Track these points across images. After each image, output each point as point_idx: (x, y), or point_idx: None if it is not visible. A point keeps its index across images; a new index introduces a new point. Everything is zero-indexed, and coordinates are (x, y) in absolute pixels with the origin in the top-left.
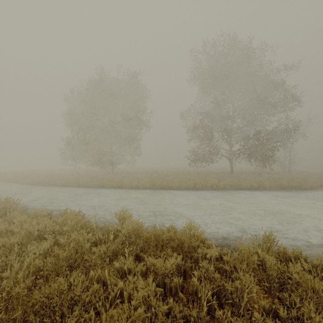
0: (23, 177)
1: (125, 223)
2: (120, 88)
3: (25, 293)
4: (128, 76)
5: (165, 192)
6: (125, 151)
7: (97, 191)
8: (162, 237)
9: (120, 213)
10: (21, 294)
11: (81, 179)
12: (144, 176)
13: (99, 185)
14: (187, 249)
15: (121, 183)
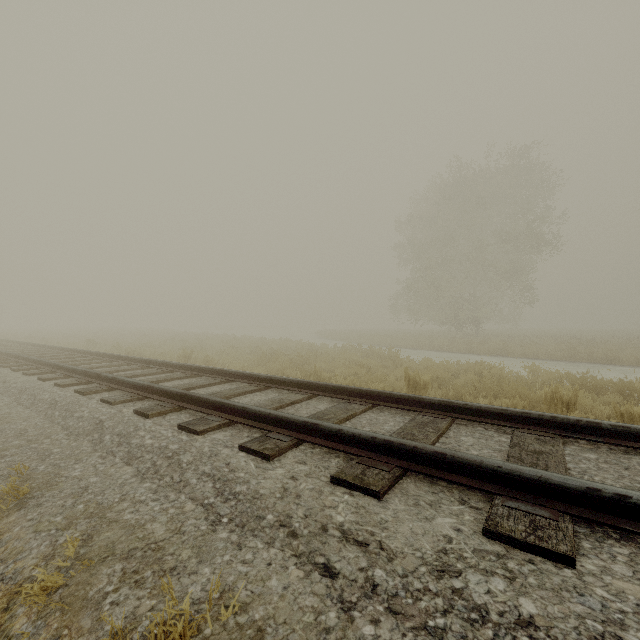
0: (357, 336)
1: (542, 374)
2: (494, 184)
3: (489, 382)
4: (509, 159)
5: (601, 367)
6: (501, 296)
7: (467, 357)
8: (597, 382)
9: (532, 367)
10: (471, 395)
11: (435, 341)
12: (546, 342)
13: (466, 350)
14: (635, 400)
15: (504, 349)
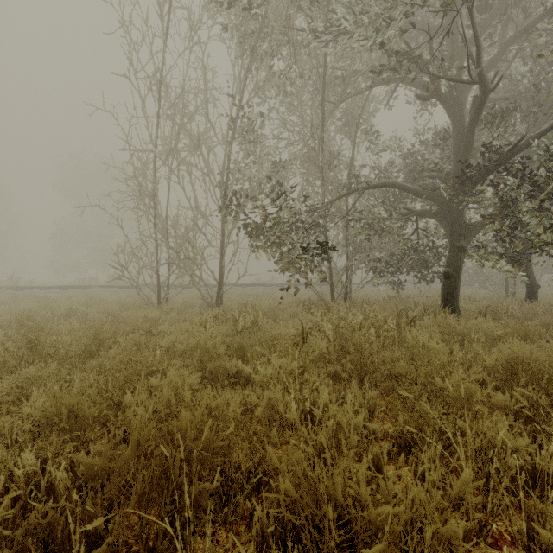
0: None
1: None
2: None
3: None
4: None
5: None
6: None
7: None
8: None
9: None
10: None
11: None
12: None
13: None
14: None
15: None
